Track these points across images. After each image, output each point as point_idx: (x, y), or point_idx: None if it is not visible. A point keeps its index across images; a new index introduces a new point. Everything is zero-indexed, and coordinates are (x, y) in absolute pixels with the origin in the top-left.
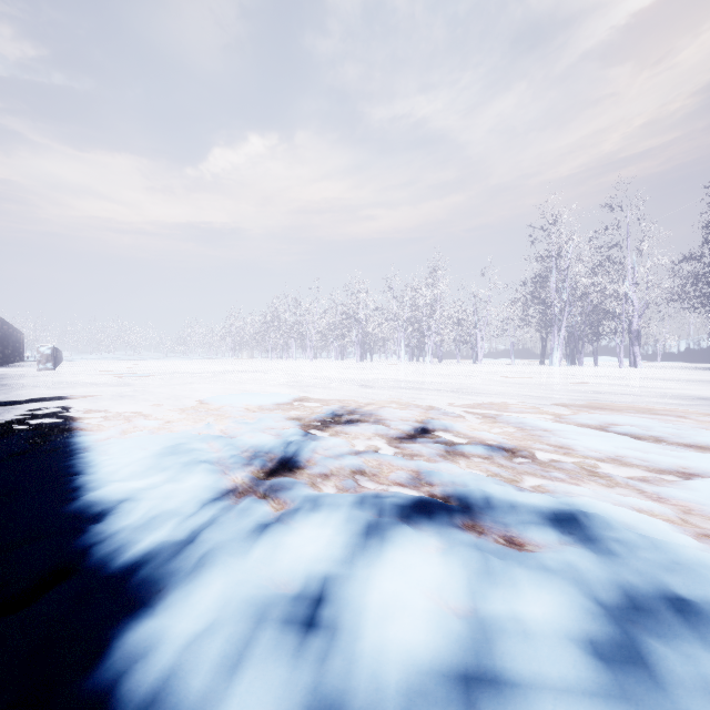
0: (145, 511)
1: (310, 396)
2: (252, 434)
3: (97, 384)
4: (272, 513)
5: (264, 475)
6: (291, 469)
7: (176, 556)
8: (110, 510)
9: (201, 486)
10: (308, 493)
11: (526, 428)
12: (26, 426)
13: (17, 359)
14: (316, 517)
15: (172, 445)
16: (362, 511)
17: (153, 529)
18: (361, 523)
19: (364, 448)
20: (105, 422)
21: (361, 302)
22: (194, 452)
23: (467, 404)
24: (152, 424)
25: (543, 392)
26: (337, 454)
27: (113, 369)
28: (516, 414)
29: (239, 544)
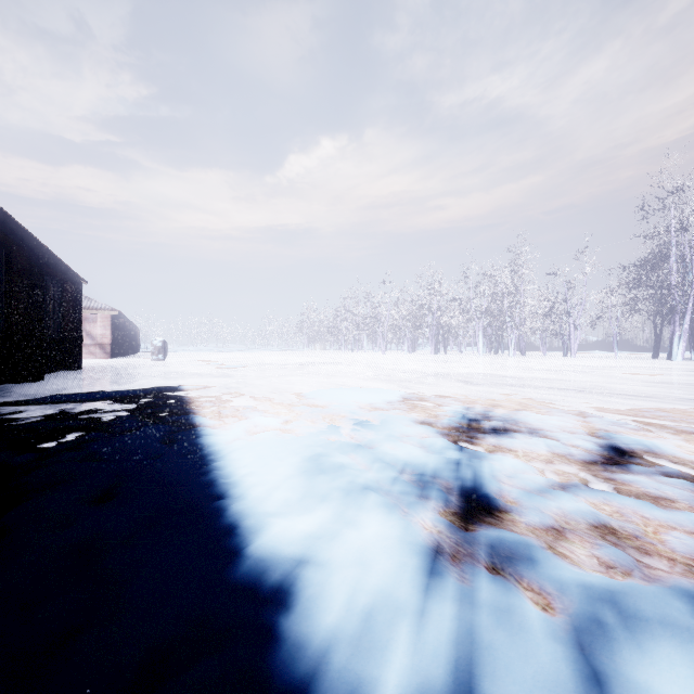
0: (348, 597)
1: (415, 393)
2: (391, 444)
3: (201, 374)
4: (549, 622)
5: (457, 519)
6: (489, 512)
7: None
8: (293, 584)
9: (392, 540)
10: (579, 577)
11: None
12: (153, 420)
13: (135, 351)
14: (665, 658)
15: (312, 458)
16: None
17: (383, 650)
18: None
19: (560, 478)
20: (224, 418)
21: (435, 293)
22: (346, 471)
23: (628, 410)
24: (272, 424)
25: None
26: (536, 487)
27: (210, 360)
28: None
29: None
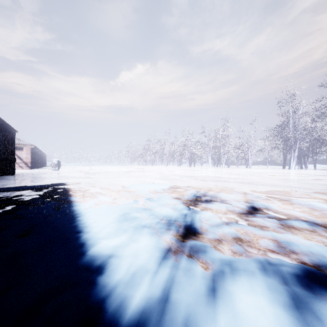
0: (127, 268)
1: (176, 185)
2: (160, 208)
3: (76, 177)
4: (205, 273)
5: (180, 237)
6: (194, 234)
7: (163, 317)
8: (105, 264)
9: (151, 246)
10: (220, 257)
11: (316, 209)
12: (50, 199)
13: (43, 165)
14: (241, 282)
15: (123, 214)
16: (270, 278)
17: (137, 286)
18: (282, 293)
19: (227, 220)
20: (85, 197)
21: (189, 138)
22: (137, 220)
23: (264, 191)
24: (108, 200)
25: (300, 184)
26: (216, 224)
27: (82, 170)
28: (299, 198)
29: (205, 310)
